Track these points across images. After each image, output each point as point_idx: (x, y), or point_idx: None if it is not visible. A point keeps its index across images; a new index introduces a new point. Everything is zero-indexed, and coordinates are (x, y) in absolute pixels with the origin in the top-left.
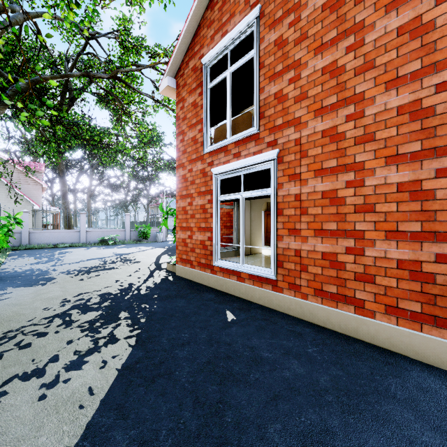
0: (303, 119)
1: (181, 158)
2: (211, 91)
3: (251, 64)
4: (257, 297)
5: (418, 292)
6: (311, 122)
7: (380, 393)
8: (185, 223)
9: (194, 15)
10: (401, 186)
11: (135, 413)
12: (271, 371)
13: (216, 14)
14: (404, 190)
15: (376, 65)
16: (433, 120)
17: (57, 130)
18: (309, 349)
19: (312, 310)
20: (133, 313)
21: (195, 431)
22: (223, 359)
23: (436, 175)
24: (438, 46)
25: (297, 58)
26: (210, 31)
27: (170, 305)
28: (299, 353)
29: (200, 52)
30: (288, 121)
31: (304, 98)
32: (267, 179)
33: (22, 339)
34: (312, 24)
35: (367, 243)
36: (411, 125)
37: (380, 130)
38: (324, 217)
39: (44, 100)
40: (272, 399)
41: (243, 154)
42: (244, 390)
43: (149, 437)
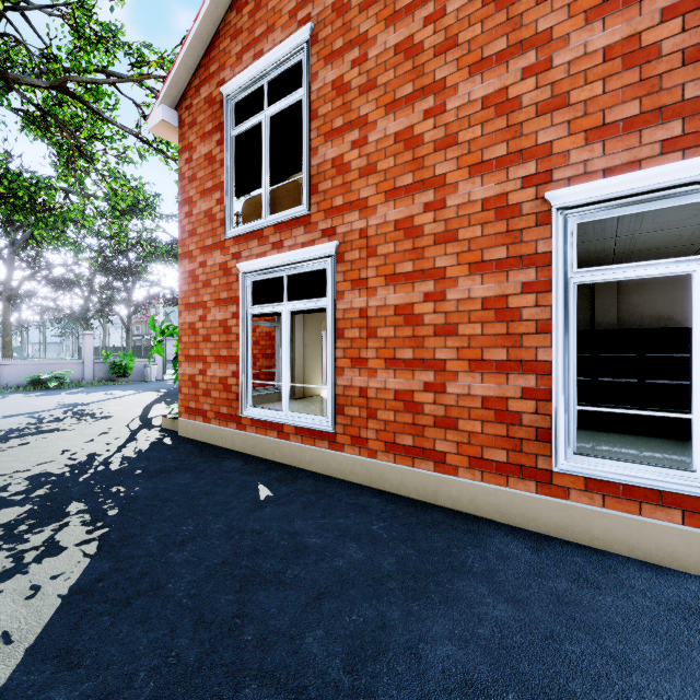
0: (371, 202)
1: (187, 243)
2: (239, 140)
3: (299, 109)
4: (307, 461)
5: (504, 437)
6: (381, 207)
7: (455, 569)
8: (194, 349)
9: (209, 13)
10: (487, 302)
11: (92, 657)
12: (318, 563)
13: (245, 20)
14: (489, 307)
15: (459, 141)
16: (519, 221)
17: None
18: (373, 526)
19: (382, 472)
20: (95, 503)
21: (195, 663)
22: (248, 555)
23: (522, 290)
24: (525, 130)
25: (362, 113)
26: (236, 46)
27: (165, 484)
28: (359, 532)
29: (219, 75)
30: (351, 202)
31: (372, 171)
32: (323, 284)
33: None
34: (382, 69)
35: (449, 376)
36: (496, 225)
37: (463, 227)
38: (397, 341)
39: None
40: (315, 600)
41: (287, 245)
42: (276, 593)
43: (115, 687)
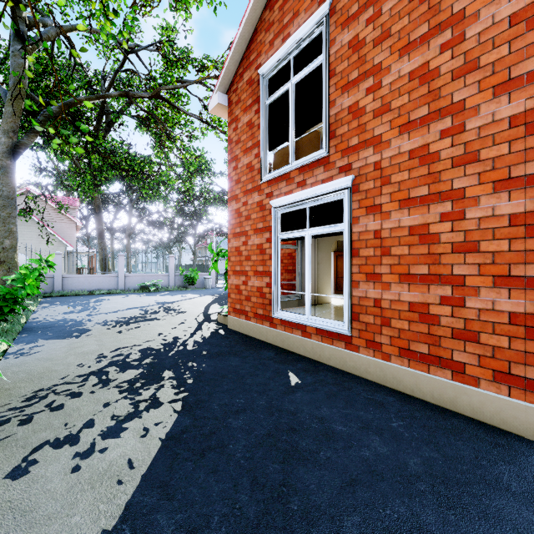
0: (385, 137)
1: (234, 189)
2: (270, 107)
3: (318, 73)
4: (326, 357)
5: None
6: (394, 141)
7: (489, 483)
8: (239, 266)
9: (250, 17)
10: (515, 218)
11: (181, 493)
12: (346, 449)
13: (276, 14)
14: (518, 223)
15: (480, 65)
16: None
17: (93, 160)
18: (393, 423)
19: (396, 374)
20: (179, 373)
21: (254, 519)
22: (287, 431)
23: None
24: None
25: (376, 62)
26: (269, 36)
27: (222, 364)
28: (380, 427)
29: (256, 62)
30: (366, 140)
31: (385, 111)
32: (339, 212)
33: (54, 399)
34: (396, 18)
35: (469, 291)
36: (528, 140)
37: (486, 147)
38: (412, 259)
39: (78, 125)
40: (348, 485)
41: (309, 183)
42: (313, 471)
43: (198, 524)
